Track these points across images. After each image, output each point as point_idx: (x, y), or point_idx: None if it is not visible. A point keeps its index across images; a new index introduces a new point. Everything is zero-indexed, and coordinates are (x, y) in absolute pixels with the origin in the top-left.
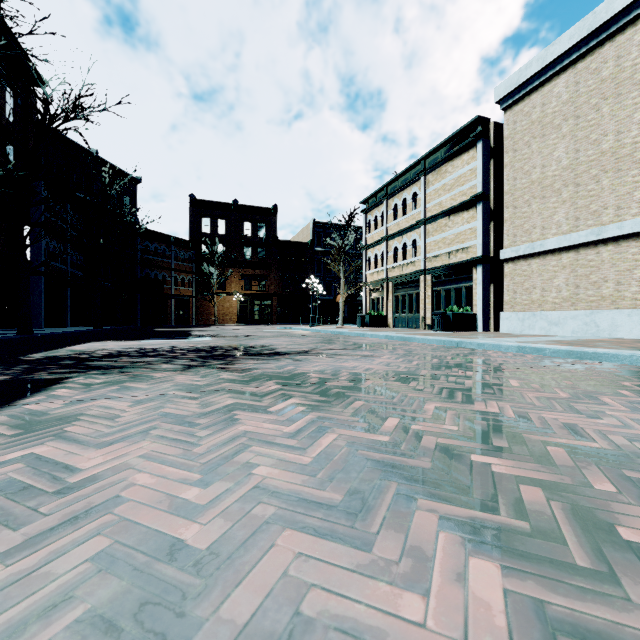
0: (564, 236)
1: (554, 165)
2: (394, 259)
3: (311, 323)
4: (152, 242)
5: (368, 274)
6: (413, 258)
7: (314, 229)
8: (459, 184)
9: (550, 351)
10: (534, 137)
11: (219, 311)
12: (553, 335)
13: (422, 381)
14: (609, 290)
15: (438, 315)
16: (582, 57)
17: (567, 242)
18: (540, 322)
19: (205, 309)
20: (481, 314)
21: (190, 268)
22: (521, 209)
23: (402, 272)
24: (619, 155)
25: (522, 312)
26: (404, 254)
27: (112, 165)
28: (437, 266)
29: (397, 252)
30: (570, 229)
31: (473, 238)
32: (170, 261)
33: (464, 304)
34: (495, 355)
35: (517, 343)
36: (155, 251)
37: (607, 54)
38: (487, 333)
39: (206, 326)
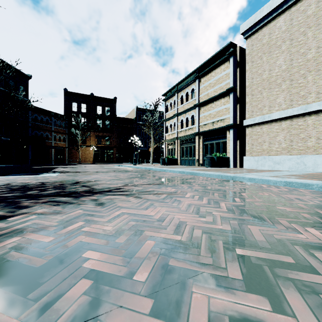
0: (283, 111)
1: (277, 69)
2: (181, 126)
3: (134, 163)
4: (39, 114)
5: (166, 135)
6: (192, 126)
7: (137, 112)
8: (219, 83)
9: (318, 186)
10: (264, 53)
11: (82, 156)
12: (277, 170)
13: (297, 282)
14: (312, 143)
15: (208, 158)
16: (295, 3)
17: (285, 114)
18: (268, 162)
19: (74, 154)
20: (232, 157)
21: (64, 131)
22: (256, 96)
23: (185, 134)
24: (319, 61)
25: (257, 156)
26: (187, 124)
27: (10, 65)
28: (206, 130)
29: (183, 123)
30: (287, 107)
31: (227, 113)
32: (51, 126)
33: (221, 152)
34: (275, 190)
35: (278, 178)
36: (41, 120)
37: (311, 0)
38: (237, 169)
39: (73, 164)
